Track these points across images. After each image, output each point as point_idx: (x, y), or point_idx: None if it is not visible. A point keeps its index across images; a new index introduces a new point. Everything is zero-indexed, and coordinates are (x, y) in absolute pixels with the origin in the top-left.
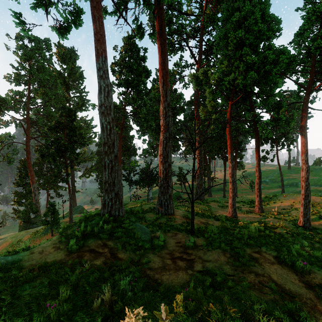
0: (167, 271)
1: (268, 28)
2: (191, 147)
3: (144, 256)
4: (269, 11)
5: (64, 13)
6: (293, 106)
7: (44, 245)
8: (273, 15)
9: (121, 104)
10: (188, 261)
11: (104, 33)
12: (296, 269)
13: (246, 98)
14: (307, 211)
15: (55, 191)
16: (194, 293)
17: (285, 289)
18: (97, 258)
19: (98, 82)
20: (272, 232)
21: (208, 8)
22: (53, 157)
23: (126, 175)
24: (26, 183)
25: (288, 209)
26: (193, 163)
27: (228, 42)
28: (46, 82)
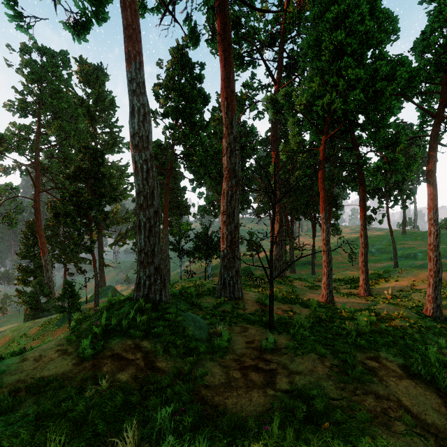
0: (234, 391)
1: (380, 28)
2: (269, 198)
3: (197, 366)
4: (381, 4)
5: (80, 0)
6: (415, 142)
7: (44, 346)
8: (387, 10)
9: (168, 143)
10: (266, 373)
11: (138, 27)
12: (438, 387)
13: (346, 132)
14: (437, 293)
15: (75, 265)
16: (281, 435)
17: (427, 423)
18: (124, 369)
19: (130, 100)
20: (389, 325)
21: (290, 5)
22: (71, 217)
23: (174, 243)
24: (35, 254)
25: (406, 291)
26: (272, 222)
27: (321, 50)
28: (63, 113)
